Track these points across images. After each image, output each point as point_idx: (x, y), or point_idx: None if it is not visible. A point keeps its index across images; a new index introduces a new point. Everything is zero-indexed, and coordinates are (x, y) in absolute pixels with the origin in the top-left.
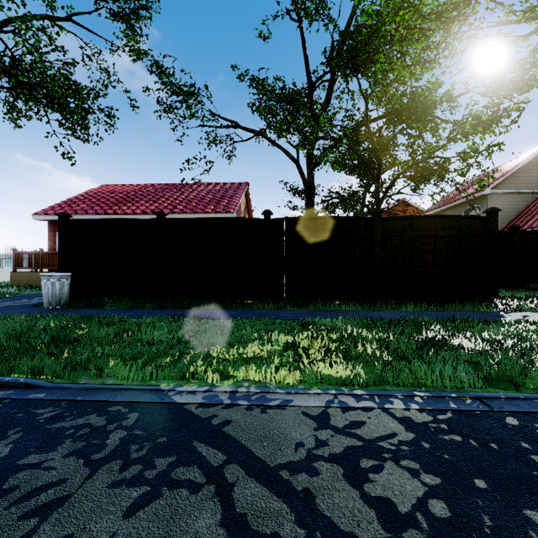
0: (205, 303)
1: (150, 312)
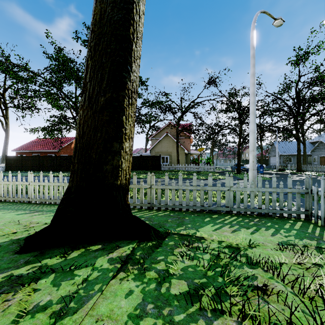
0: (23, 171)
1: (13, 172)
